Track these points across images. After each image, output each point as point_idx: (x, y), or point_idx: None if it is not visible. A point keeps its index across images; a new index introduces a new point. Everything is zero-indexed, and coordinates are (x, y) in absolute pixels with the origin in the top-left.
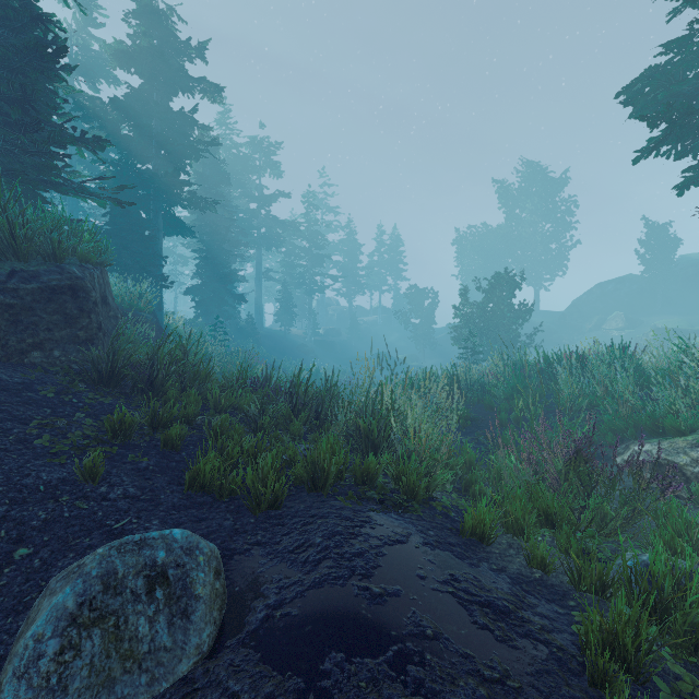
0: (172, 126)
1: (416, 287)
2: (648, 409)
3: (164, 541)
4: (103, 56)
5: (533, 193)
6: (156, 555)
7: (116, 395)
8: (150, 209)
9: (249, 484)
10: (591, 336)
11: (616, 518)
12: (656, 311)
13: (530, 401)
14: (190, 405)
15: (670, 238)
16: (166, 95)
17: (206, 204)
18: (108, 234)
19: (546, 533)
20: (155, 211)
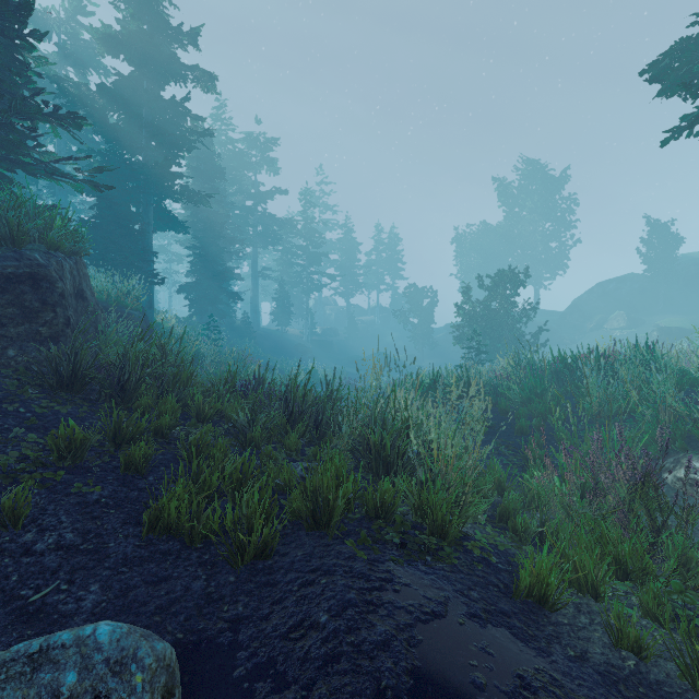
0: (163, 115)
1: (415, 286)
2: (695, 416)
3: (79, 650)
4: (93, 45)
5: (533, 191)
6: (61, 681)
7: (77, 403)
8: (139, 202)
9: (229, 527)
10: (592, 336)
11: (698, 561)
12: (658, 311)
13: (569, 409)
14: (164, 415)
15: (672, 237)
16: (157, 83)
17: (200, 198)
18: (95, 227)
19: (632, 596)
20: (145, 204)
